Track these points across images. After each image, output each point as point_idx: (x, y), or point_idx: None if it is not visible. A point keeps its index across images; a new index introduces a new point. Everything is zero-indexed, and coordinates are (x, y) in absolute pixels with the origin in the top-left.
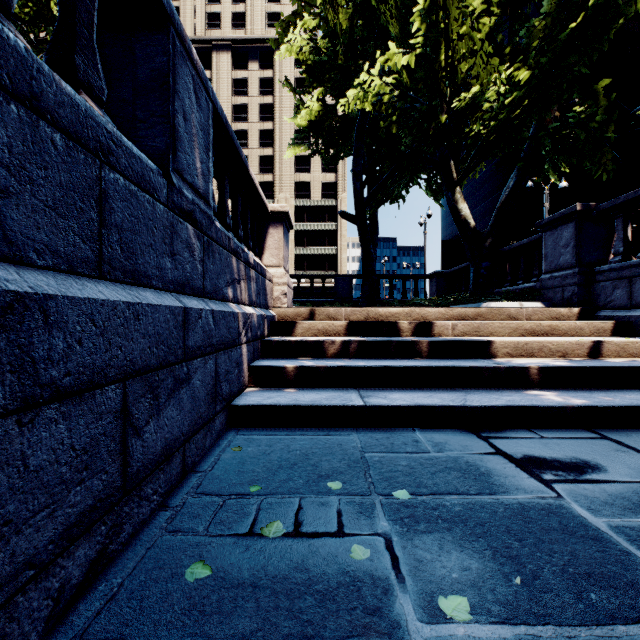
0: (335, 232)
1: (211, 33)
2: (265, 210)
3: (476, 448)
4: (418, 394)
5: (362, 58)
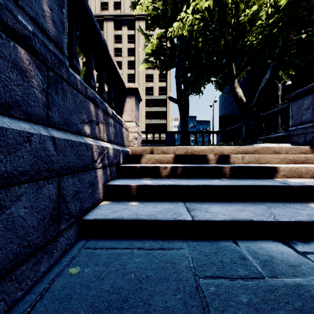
0: (166, 112)
1: (103, 12)
2: (123, 86)
3: (306, 270)
4: (231, 207)
5: (181, 12)
